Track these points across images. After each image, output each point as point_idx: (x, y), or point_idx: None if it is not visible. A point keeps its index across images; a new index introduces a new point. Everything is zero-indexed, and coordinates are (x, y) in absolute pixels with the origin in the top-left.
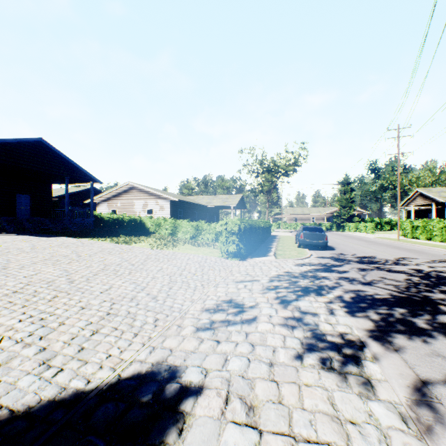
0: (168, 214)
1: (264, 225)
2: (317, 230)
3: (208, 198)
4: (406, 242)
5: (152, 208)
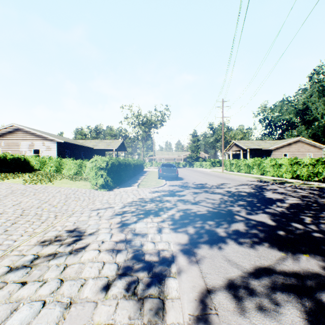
0: (54, 154)
1: (136, 163)
2: (171, 166)
3: (95, 142)
4: (226, 173)
5: (39, 148)
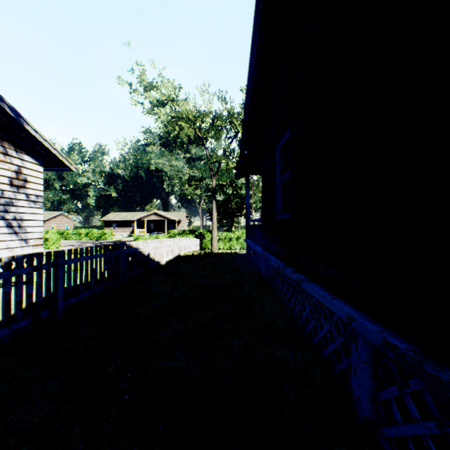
0: None
1: None
2: None
3: None
4: None
5: None
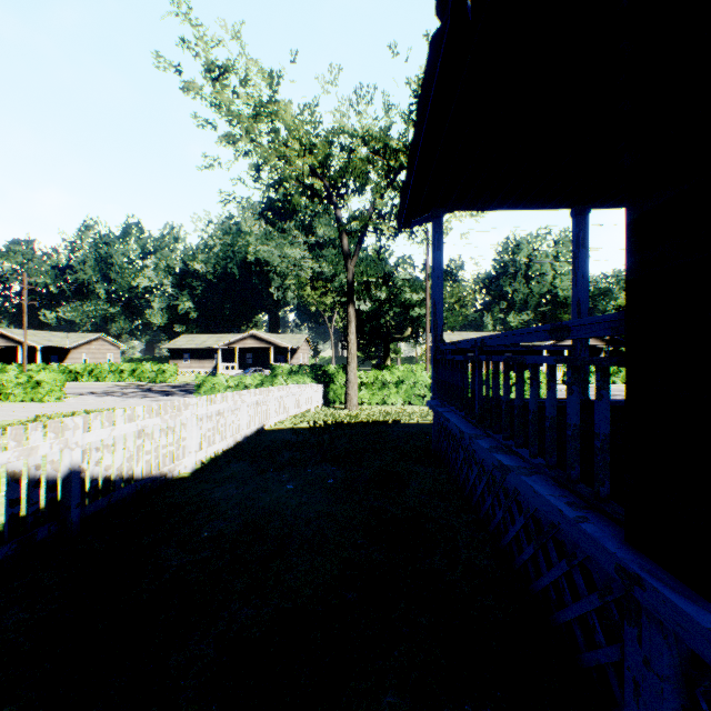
0: None
1: None
2: None
3: None
4: None
5: None
